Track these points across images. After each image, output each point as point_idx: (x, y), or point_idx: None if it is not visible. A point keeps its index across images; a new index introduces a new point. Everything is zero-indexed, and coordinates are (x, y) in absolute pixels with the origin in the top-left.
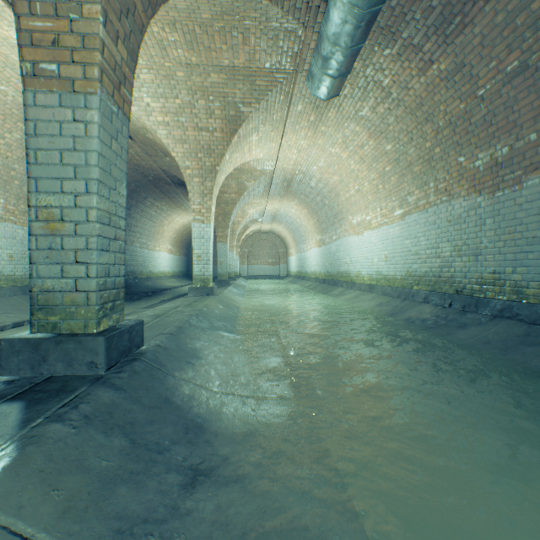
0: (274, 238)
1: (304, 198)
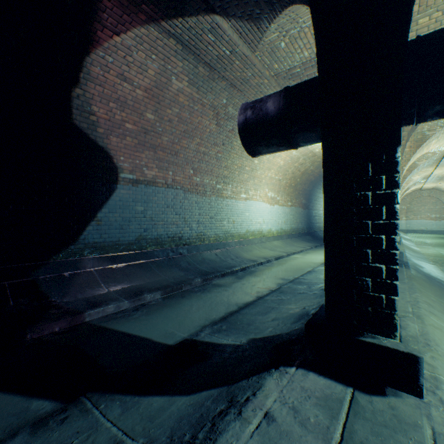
0: (438, 194)
1: None
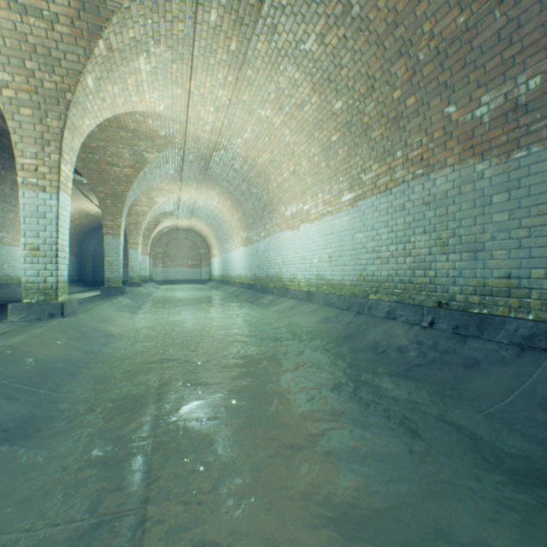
0: (195, 237)
1: (227, 186)
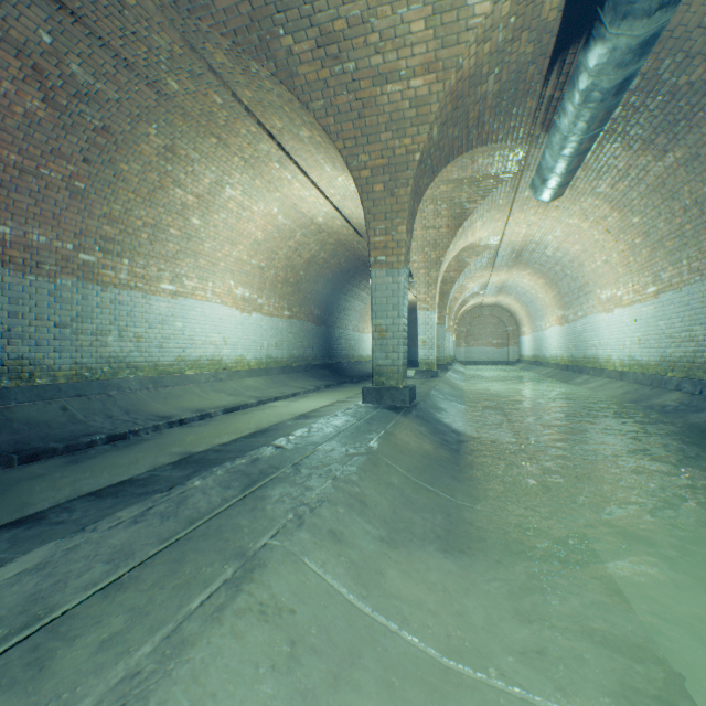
0: (500, 312)
1: (538, 268)
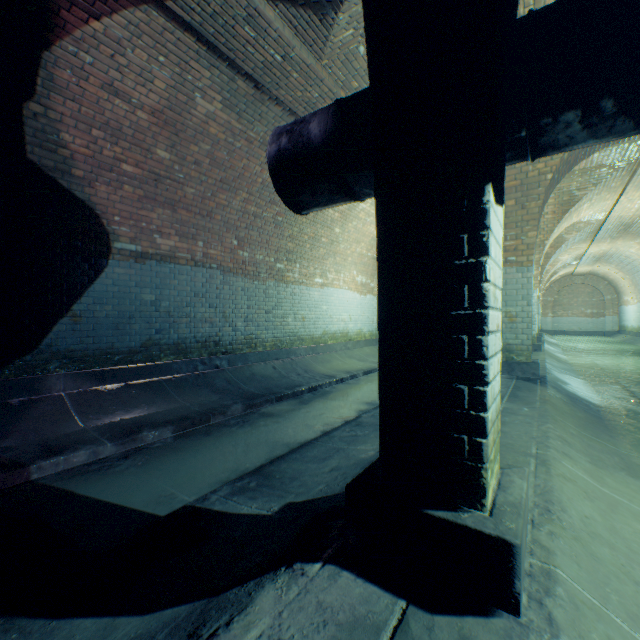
0: (595, 281)
1: None
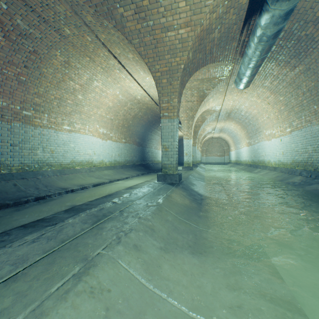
0: (221, 141)
1: (238, 120)
